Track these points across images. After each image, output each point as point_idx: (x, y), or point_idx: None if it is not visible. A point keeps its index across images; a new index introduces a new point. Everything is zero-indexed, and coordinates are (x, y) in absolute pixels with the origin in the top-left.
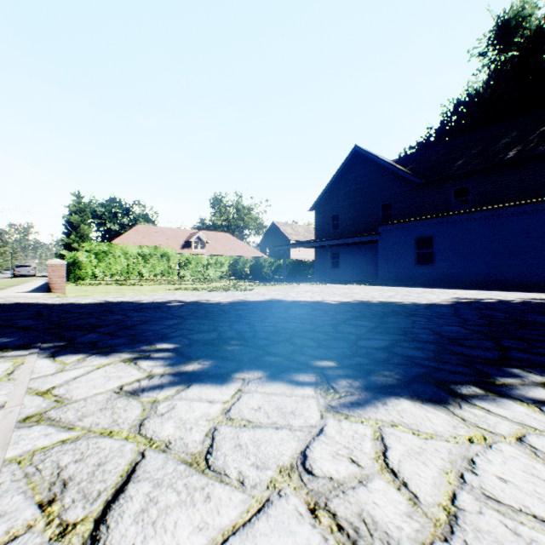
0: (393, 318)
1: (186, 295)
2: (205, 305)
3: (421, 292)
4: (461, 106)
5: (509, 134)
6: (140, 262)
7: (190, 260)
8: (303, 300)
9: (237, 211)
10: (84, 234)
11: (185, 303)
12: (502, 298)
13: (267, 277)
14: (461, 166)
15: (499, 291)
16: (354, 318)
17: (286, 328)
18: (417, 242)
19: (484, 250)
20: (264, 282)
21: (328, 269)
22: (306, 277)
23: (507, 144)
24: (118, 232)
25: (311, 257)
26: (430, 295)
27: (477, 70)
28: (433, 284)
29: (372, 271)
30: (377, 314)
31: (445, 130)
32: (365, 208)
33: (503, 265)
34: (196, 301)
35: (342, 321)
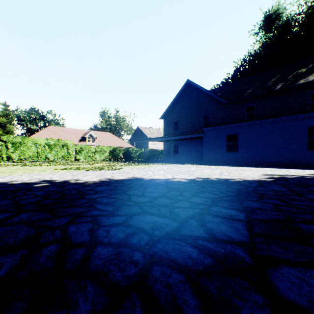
0: (252, 202)
1: (64, 175)
2: (70, 185)
3: (236, 170)
4: (245, 62)
5: (276, 76)
6: (47, 150)
7: (83, 148)
8: (158, 178)
9: (116, 119)
10: (10, 131)
11: (52, 184)
12: (296, 174)
13: (134, 159)
14: (249, 93)
15: (282, 168)
16: (213, 201)
17: (141, 229)
18: (227, 137)
19: (268, 143)
20: (131, 163)
21: (172, 154)
22: (157, 159)
23: (275, 81)
24: (36, 131)
25: (160, 148)
26: (246, 172)
27: (253, 43)
28: (237, 164)
29: (198, 156)
30: (230, 195)
31: (237, 75)
32: (194, 117)
33: (280, 152)
34: (65, 181)
35: (205, 209)
